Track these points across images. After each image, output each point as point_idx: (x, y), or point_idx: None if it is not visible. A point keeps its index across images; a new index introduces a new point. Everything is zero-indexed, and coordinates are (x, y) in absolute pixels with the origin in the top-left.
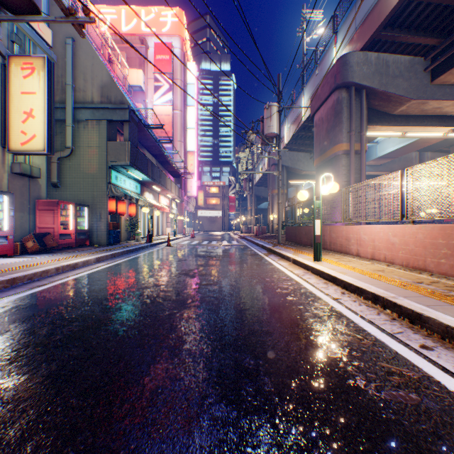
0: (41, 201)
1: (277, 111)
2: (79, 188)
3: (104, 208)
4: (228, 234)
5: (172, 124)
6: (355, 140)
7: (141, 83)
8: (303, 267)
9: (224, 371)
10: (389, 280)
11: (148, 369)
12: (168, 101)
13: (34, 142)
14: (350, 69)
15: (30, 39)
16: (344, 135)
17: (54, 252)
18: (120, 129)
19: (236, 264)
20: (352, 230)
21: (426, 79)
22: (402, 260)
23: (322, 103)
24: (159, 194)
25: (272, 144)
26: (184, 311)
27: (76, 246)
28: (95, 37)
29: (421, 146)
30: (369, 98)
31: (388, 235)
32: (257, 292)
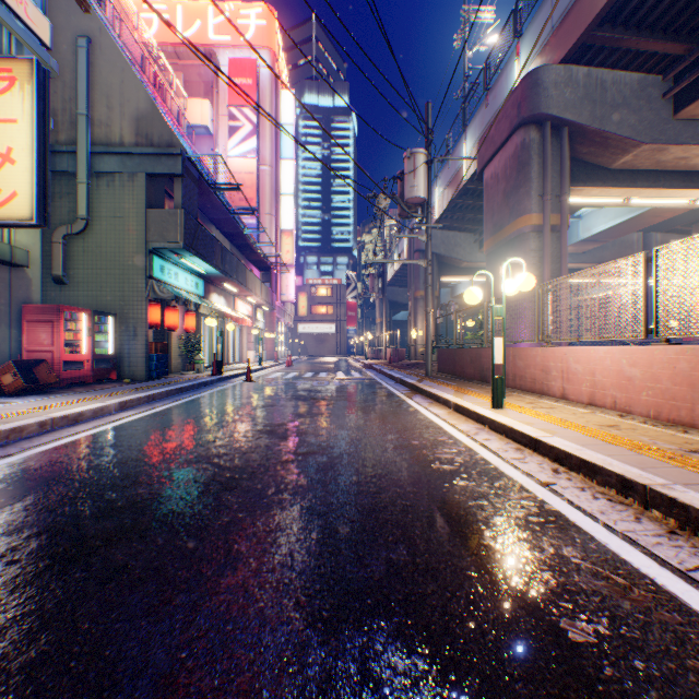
0: (31, 306)
1: (425, 161)
2: (100, 285)
3: (141, 318)
4: (346, 361)
5: (257, 187)
6: (550, 208)
7: (208, 121)
8: (474, 418)
9: (335, 698)
10: (638, 447)
11: (151, 695)
12: (251, 151)
13: (14, 205)
14: (543, 94)
15: (11, 32)
16: (533, 201)
17: (51, 392)
18: (170, 190)
19: (359, 412)
20: (554, 356)
21: (666, 110)
22: (648, 408)
23: (497, 149)
24: (235, 297)
25: (417, 216)
26: (258, 516)
27: (93, 381)
28: (132, 46)
29: (648, 222)
30: (573, 141)
31: (620, 363)
32: (399, 470)
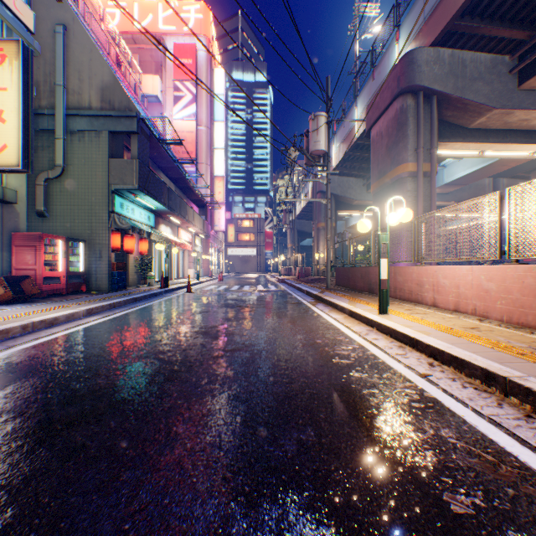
0: (19, 234)
1: (326, 122)
2: (73, 218)
3: (105, 243)
4: (264, 277)
5: (196, 143)
6: (423, 158)
7: (158, 92)
8: (364, 321)
9: None
10: (496, 345)
11: None
12: (191, 115)
13: (4, 155)
14: (417, 70)
15: (3, 20)
16: (410, 153)
17: (34, 301)
18: (128, 144)
19: (275, 317)
20: (427, 273)
21: (512, 83)
22: (502, 314)
23: (381, 113)
24: (178, 228)
25: (319, 164)
26: (193, 402)
27: (68, 293)
28: (99, 33)
29: (497, 170)
30: (440, 106)
31: (480, 279)
32: (307, 364)
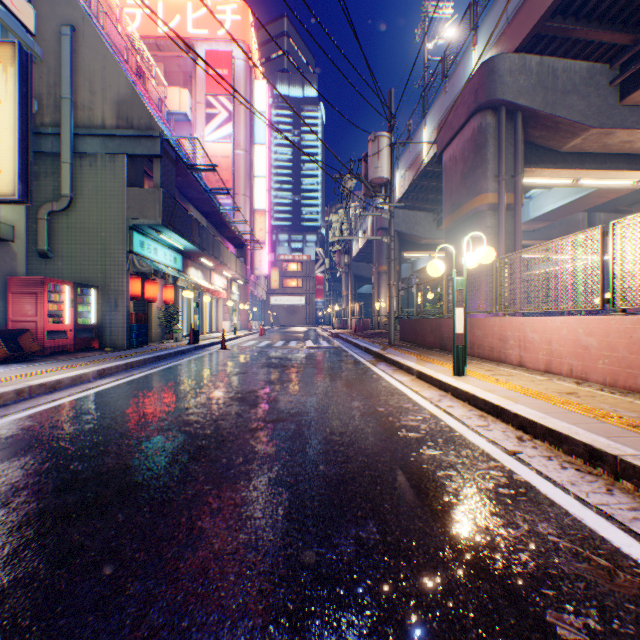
0: (16, 278)
1: (388, 144)
2: (83, 259)
3: (122, 290)
4: (315, 330)
5: (233, 170)
6: (505, 188)
7: (187, 109)
8: (436, 385)
9: None
10: (600, 415)
11: None
12: (226, 137)
13: None
14: (499, 81)
15: None
16: (489, 181)
17: (34, 360)
18: (150, 170)
19: (327, 379)
20: (512, 325)
21: (612, 97)
22: (604, 375)
23: (455, 133)
24: (211, 272)
25: (381, 195)
26: (224, 488)
27: (76, 350)
28: (115, 37)
29: (593, 203)
30: (526, 125)
31: (577, 333)
32: (366, 438)
